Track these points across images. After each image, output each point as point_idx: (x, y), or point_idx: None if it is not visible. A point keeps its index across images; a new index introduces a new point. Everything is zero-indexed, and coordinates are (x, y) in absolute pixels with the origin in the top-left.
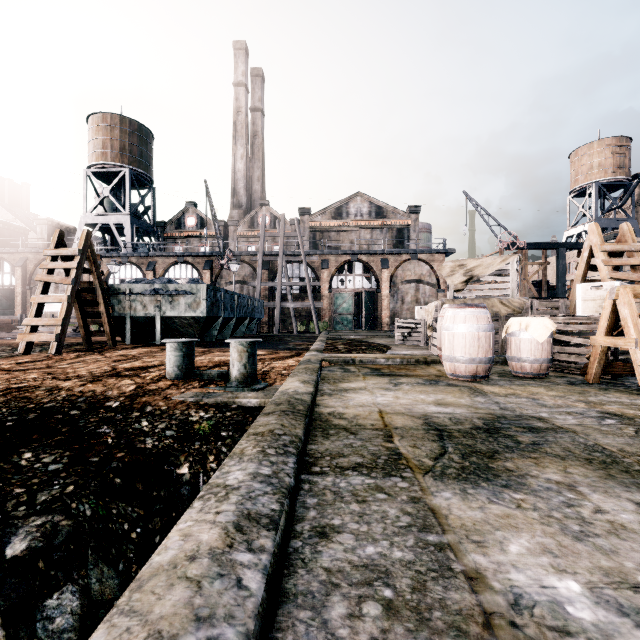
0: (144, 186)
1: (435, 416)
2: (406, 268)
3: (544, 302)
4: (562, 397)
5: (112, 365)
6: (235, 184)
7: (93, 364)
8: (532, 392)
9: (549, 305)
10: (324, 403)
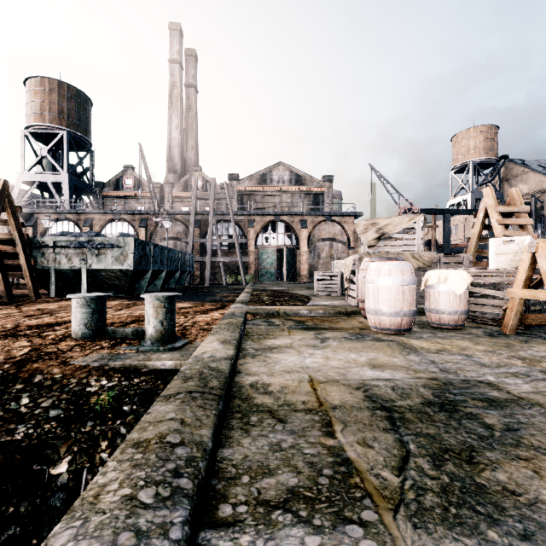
0: (83, 148)
1: (375, 385)
2: (322, 228)
3: (450, 256)
4: (493, 352)
5: (19, 321)
6: (170, 151)
7: (0, 320)
8: (461, 347)
9: (455, 259)
10: (246, 369)
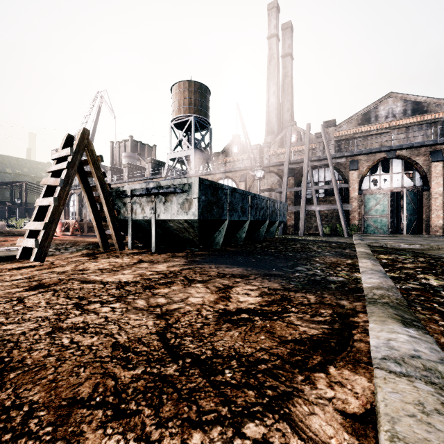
0: (205, 128)
1: None
2: None
3: None
4: None
5: None
6: (268, 116)
7: (2, 290)
8: None
9: None
10: None
